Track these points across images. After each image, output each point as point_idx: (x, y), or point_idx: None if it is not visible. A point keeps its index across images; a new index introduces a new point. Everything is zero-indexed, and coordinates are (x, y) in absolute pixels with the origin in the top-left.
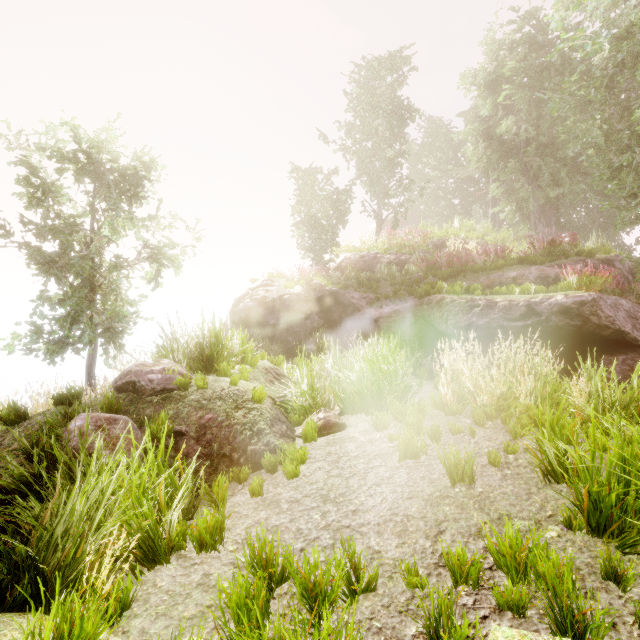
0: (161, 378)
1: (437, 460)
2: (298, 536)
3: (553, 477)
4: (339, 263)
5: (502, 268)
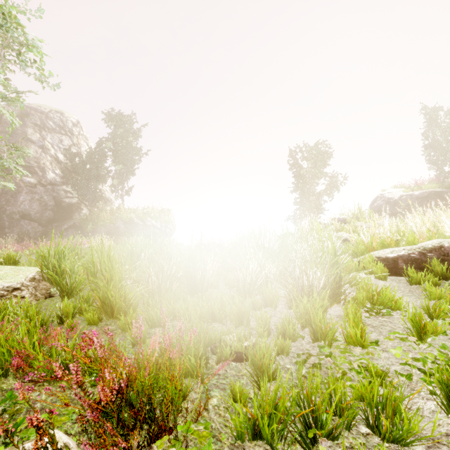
0: (342, 220)
1: None
2: None
3: None
4: None
5: None
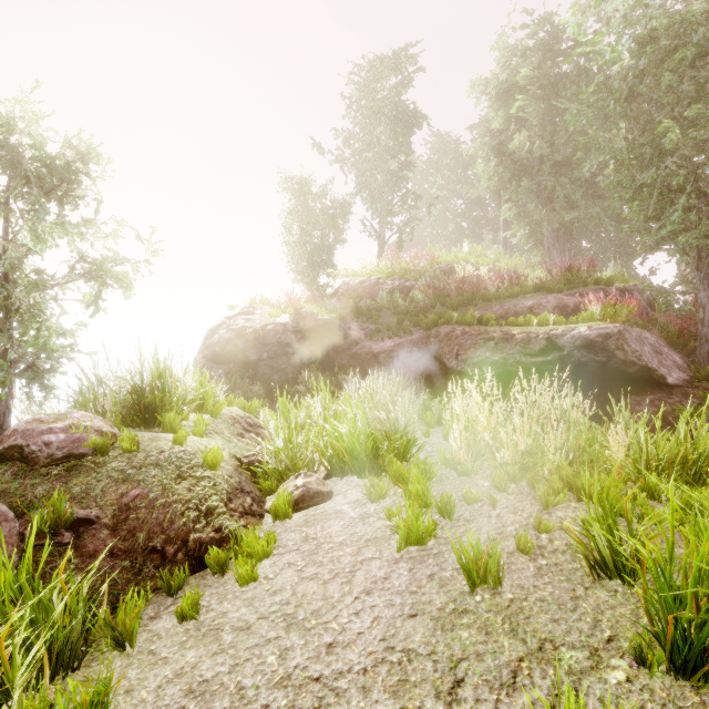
0: (64, 439)
1: (449, 546)
2: (236, 704)
3: (604, 571)
4: (336, 289)
5: (517, 296)
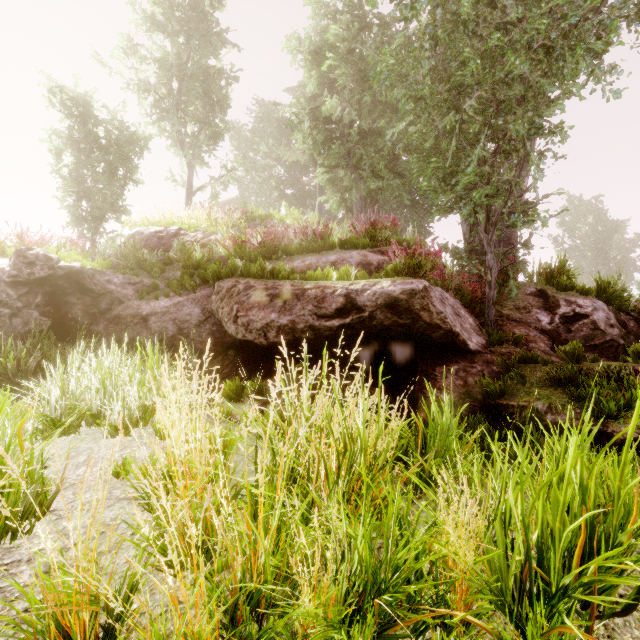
0: None
1: None
2: None
3: None
4: (128, 239)
5: (321, 251)
